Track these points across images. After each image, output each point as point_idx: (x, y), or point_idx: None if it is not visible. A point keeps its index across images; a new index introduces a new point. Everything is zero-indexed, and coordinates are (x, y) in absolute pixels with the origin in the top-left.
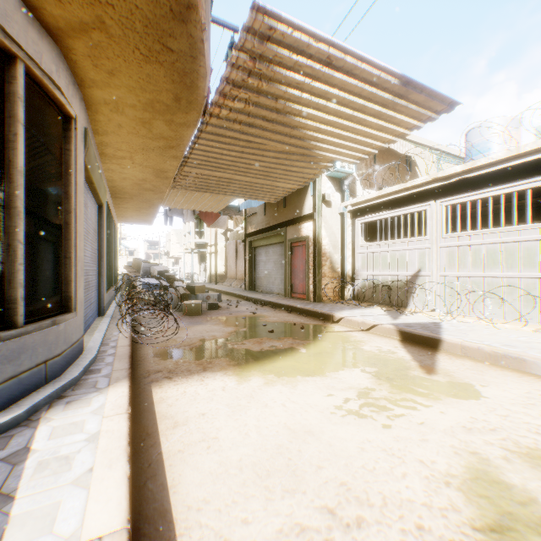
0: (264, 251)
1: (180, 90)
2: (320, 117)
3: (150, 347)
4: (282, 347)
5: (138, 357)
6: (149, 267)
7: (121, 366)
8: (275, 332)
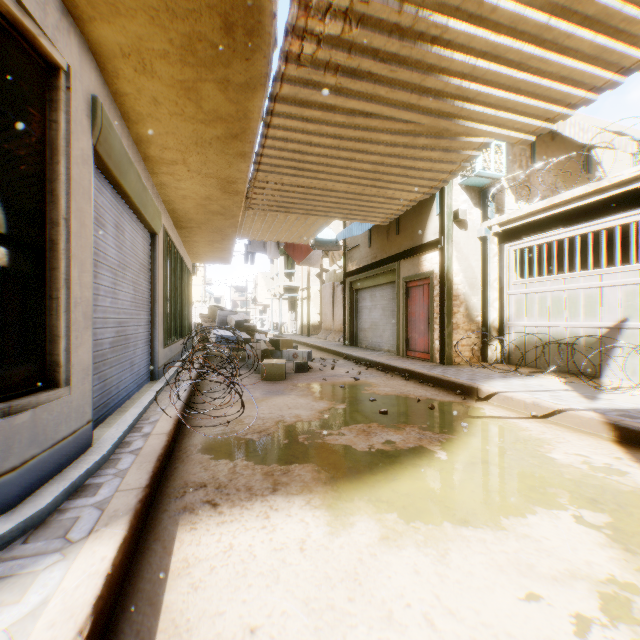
0: (368, 294)
1: (230, 2)
2: (481, 38)
3: (205, 431)
4: (404, 444)
5: (181, 450)
6: (225, 316)
7: (135, 480)
8: (389, 414)
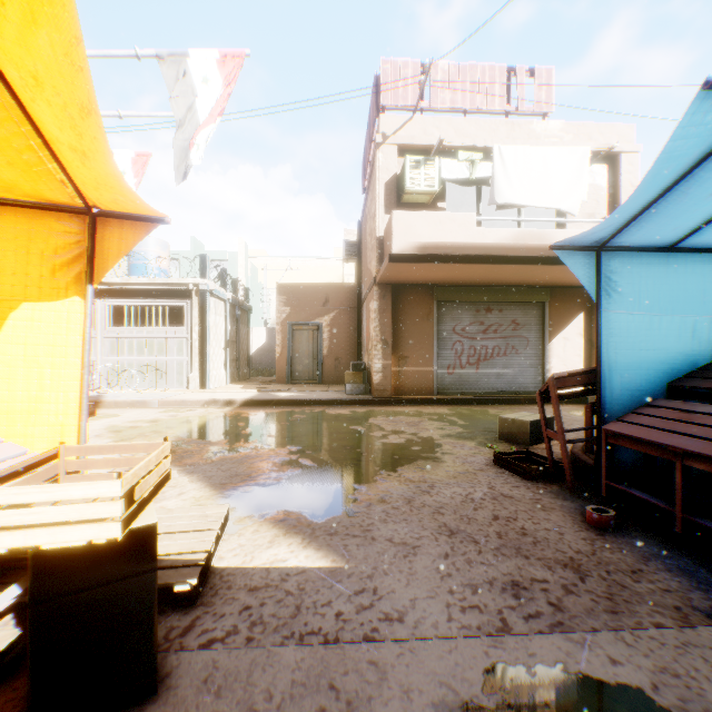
0: None
1: None
2: None
3: None
4: None
5: None
6: None
7: None
8: None
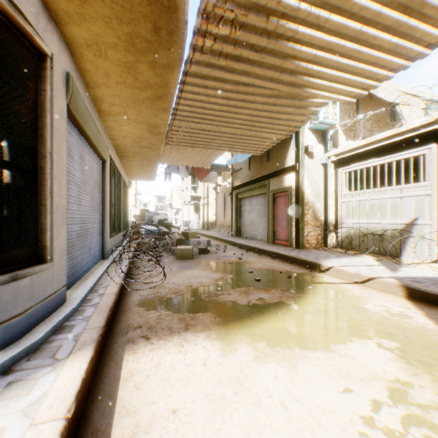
0: (248, 202)
1: (157, 14)
2: (319, 38)
3: (139, 293)
4: (271, 300)
5: (124, 305)
6: (151, 216)
7: (96, 323)
8: (261, 281)
